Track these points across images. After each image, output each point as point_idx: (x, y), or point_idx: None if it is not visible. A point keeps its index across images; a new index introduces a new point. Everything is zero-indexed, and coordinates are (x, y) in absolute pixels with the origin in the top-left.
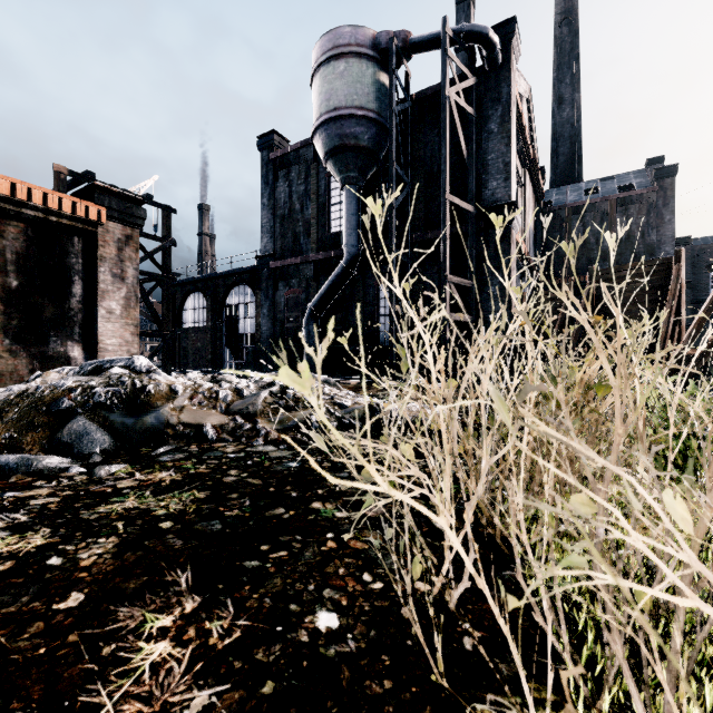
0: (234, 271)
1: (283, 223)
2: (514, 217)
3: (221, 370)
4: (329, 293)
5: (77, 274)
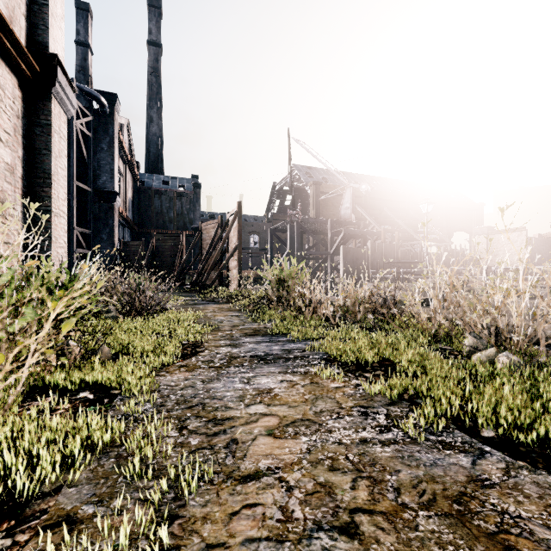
0: None
1: None
2: (116, 200)
3: None
4: None
5: None
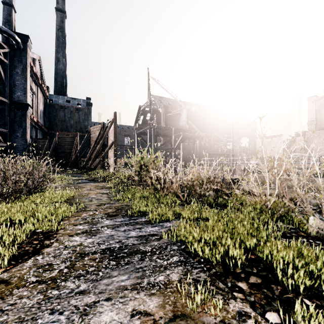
0: None
1: None
2: (28, 109)
3: None
4: None
5: None
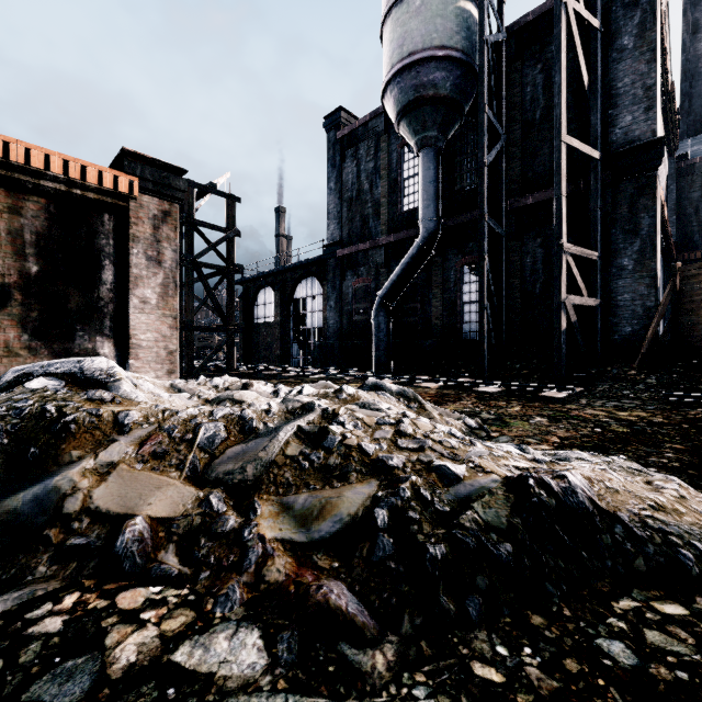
0: (301, 262)
1: (351, 206)
2: (661, 159)
3: (287, 366)
4: (401, 278)
5: (107, 258)
